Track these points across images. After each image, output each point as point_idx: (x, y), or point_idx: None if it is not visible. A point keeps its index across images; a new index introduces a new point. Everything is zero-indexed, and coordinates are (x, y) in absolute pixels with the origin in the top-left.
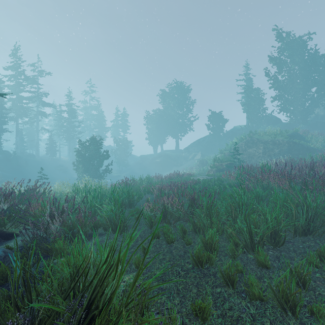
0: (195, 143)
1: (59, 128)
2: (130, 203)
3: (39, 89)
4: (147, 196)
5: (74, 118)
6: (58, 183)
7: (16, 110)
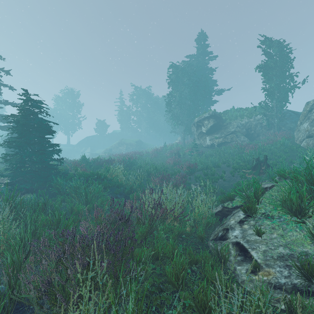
0: (85, 140)
1: None
2: None
3: None
4: None
5: None
6: None
7: None
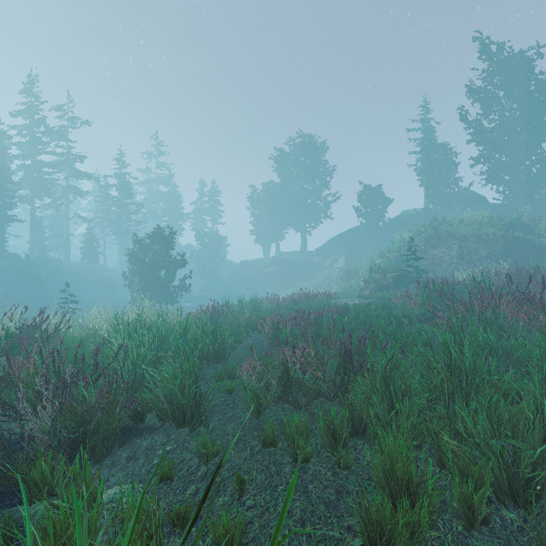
0: (335, 240)
1: (104, 215)
2: (217, 355)
3: (70, 148)
4: (251, 337)
5: (129, 198)
6: (96, 310)
7: (31, 186)
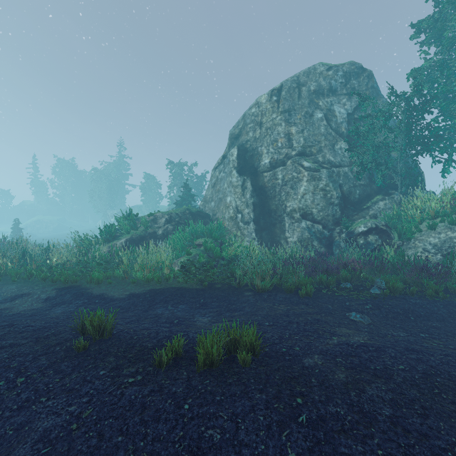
0: None
1: None
2: None
3: None
4: None
5: None
6: None
7: None
